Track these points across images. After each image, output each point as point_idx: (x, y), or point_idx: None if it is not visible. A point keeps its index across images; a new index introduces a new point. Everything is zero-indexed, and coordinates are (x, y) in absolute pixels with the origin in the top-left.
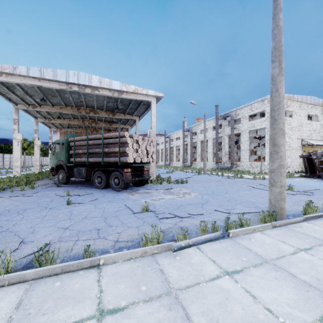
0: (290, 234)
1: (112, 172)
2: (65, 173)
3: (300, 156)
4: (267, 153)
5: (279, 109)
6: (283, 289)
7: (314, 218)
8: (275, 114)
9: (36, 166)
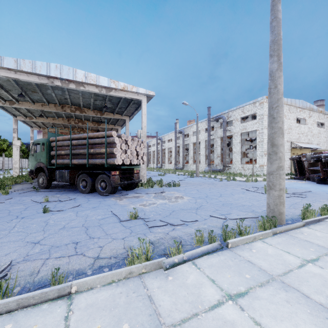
0: (292, 242)
1: (98, 175)
2: (46, 176)
3: (290, 158)
4: (259, 155)
5: (278, 107)
6: (298, 317)
7: (313, 223)
8: (273, 112)
9: (15, 168)
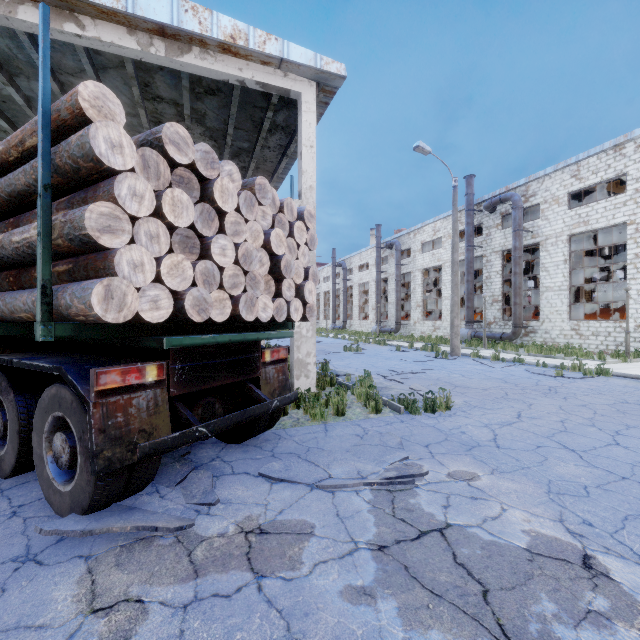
0: None
1: None
2: None
3: None
4: (635, 296)
5: None
6: None
7: None
8: None
9: None
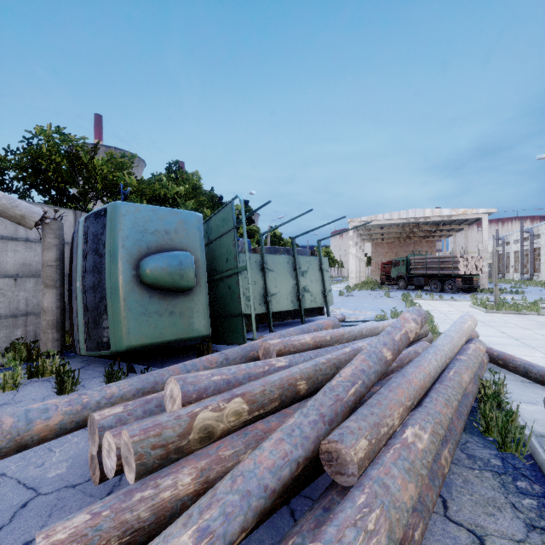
0: None
1: (445, 281)
2: (406, 281)
3: None
4: None
5: None
6: None
7: None
8: None
9: (360, 277)
